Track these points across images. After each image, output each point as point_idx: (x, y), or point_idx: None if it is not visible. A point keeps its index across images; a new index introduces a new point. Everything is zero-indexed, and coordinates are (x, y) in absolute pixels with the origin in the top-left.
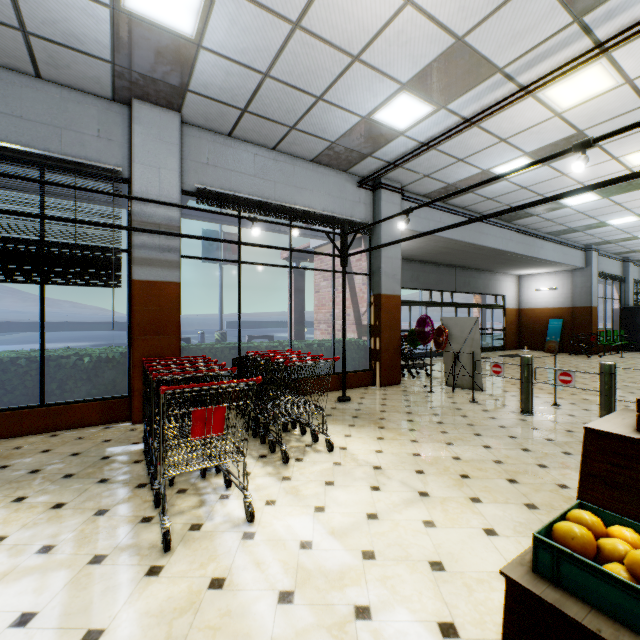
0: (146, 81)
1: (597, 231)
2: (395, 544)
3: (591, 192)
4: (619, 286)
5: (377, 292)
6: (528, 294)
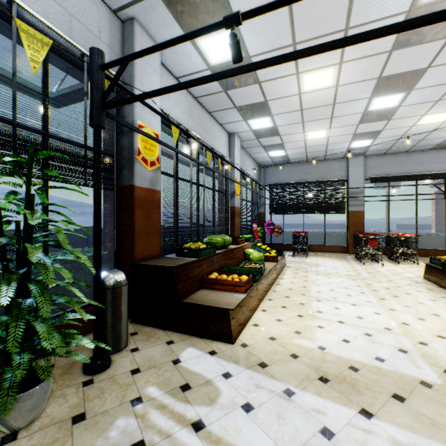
0: (353, 153)
1: None
2: (419, 272)
3: None
4: None
5: None
6: None
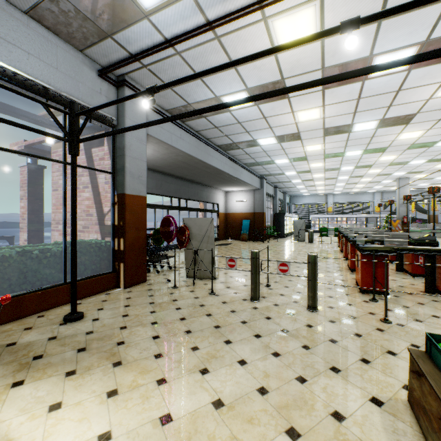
0: None
1: (269, 166)
2: None
3: (274, 137)
4: (273, 201)
5: (121, 191)
6: (231, 204)
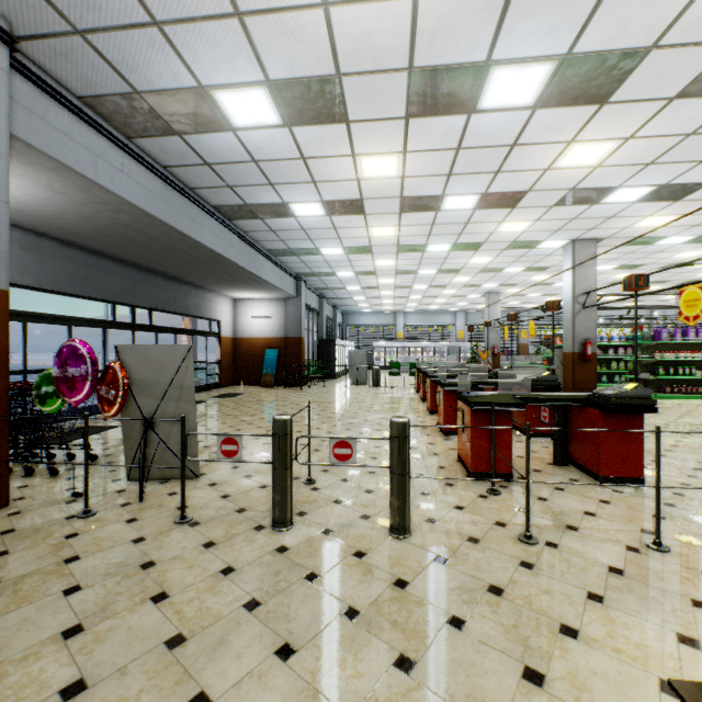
0: None
1: (310, 259)
2: None
3: (320, 202)
4: (317, 320)
5: None
6: (245, 321)
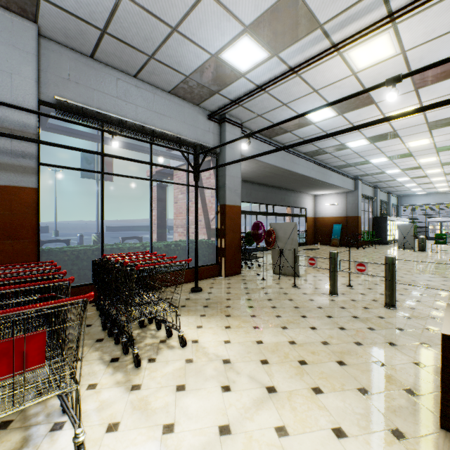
0: None
1: (363, 167)
2: None
3: (364, 138)
4: (372, 203)
5: (223, 203)
6: (320, 207)
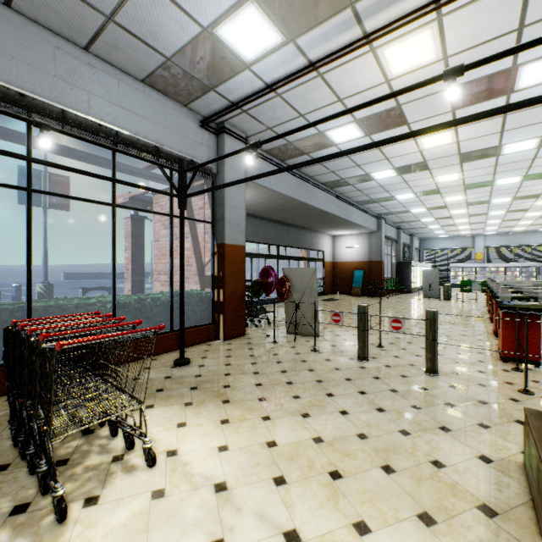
0: None
1: (388, 203)
2: None
3: (392, 168)
4: (395, 246)
5: (221, 241)
6: (340, 250)
